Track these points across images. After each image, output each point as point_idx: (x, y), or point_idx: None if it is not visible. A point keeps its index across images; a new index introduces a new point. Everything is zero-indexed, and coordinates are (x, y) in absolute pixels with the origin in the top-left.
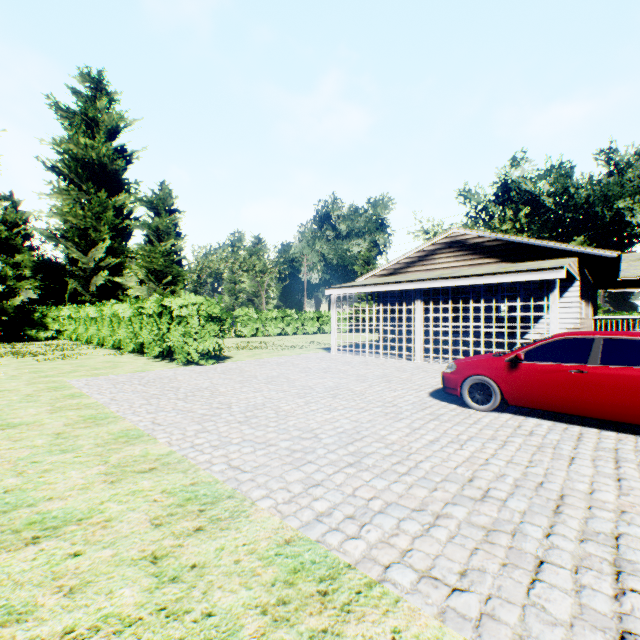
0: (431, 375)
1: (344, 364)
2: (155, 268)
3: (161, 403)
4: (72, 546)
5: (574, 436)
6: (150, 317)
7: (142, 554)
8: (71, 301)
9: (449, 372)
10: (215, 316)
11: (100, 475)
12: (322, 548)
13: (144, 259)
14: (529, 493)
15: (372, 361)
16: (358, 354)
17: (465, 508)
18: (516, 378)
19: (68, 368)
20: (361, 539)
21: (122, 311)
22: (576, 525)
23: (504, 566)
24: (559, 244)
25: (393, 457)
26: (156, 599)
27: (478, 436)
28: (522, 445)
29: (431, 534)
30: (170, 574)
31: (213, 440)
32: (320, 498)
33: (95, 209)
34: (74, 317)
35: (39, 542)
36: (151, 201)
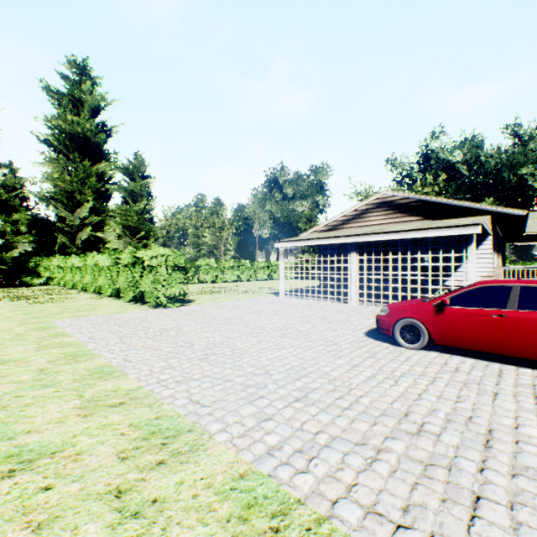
0: (365, 316)
1: (290, 307)
2: (130, 225)
3: (133, 342)
4: (44, 480)
5: (495, 373)
6: (125, 266)
7: (108, 488)
8: (60, 253)
9: (383, 315)
10: (180, 266)
11: (75, 409)
12: (274, 482)
13: (121, 217)
14: (460, 427)
15: (314, 304)
16: (302, 298)
17: (403, 442)
18: (442, 321)
19: (55, 310)
20: (309, 473)
21: (102, 261)
22: (506, 460)
23: (443, 502)
24: (475, 204)
25: (336, 392)
26: (118, 536)
27: (410, 372)
28: (450, 381)
29: (374, 468)
30: (132, 509)
31: (176, 376)
32: (271, 432)
33: (80, 175)
34: (62, 266)
35: (14, 475)
36: (127, 168)
